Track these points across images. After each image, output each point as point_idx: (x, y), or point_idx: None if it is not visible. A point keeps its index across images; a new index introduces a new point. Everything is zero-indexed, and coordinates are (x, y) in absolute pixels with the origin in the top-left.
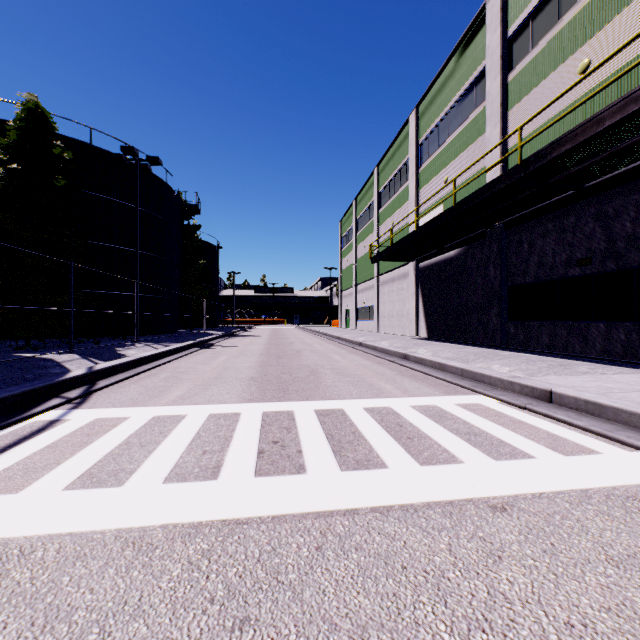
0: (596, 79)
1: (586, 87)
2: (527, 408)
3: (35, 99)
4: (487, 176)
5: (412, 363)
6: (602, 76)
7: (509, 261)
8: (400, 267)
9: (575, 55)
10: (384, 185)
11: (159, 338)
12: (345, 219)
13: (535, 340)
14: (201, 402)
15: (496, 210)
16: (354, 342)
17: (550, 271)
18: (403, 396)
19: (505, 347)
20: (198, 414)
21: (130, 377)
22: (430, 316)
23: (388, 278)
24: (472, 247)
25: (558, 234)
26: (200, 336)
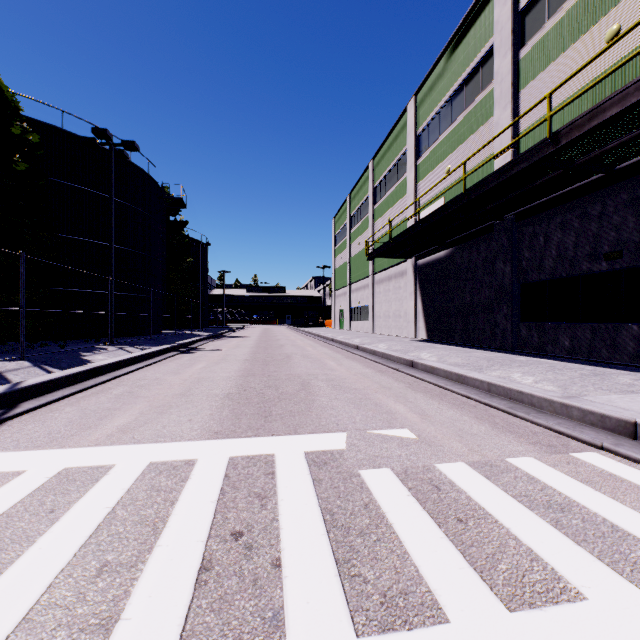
0: (628, 46)
1: (615, 56)
2: (605, 448)
3: None
4: (495, 163)
5: (421, 372)
6: (636, 42)
7: (521, 256)
8: (397, 265)
9: (602, 21)
10: (380, 179)
11: (138, 340)
12: (338, 216)
13: (552, 343)
14: (146, 438)
15: (510, 198)
16: (350, 345)
17: (570, 266)
18: (424, 424)
19: (517, 351)
20: (131, 464)
21: (72, 394)
22: (430, 316)
23: (384, 276)
24: (478, 242)
25: (580, 225)
26: (185, 338)
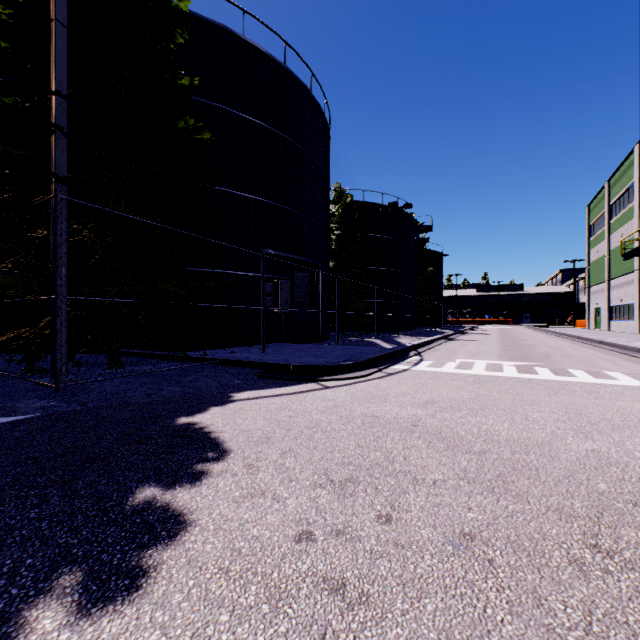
0: None
1: None
2: None
3: (339, 185)
4: None
5: None
6: None
7: None
8: None
9: None
10: None
11: (408, 333)
12: (593, 204)
13: None
14: (478, 359)
15: None
16: (594, 341)
17: None
18: (612, 367)
19: None
20: (480, 362)
21: (427, 350)
22: None
23: None
24: None
25: None
26: (435, 333)
